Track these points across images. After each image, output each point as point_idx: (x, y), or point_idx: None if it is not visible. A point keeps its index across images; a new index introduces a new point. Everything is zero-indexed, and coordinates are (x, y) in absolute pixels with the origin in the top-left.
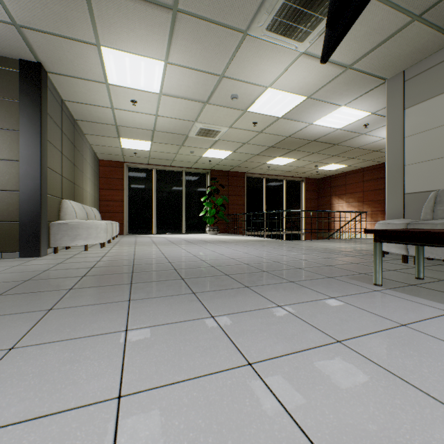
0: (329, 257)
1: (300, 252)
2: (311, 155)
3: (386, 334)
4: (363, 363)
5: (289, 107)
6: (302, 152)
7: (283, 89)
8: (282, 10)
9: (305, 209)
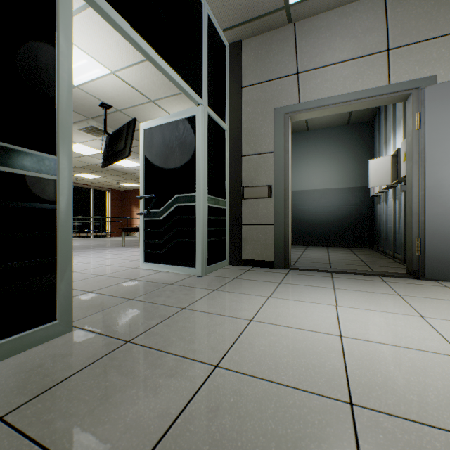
0: (114, 243)
1: (99, 242)
2: (113, 176)
3: (113, 251)
4: (103, 253)
5: (93, 153)
6: (105, 173)
7: (88, 146)
8: (87, 128)
9: (111, 214)
